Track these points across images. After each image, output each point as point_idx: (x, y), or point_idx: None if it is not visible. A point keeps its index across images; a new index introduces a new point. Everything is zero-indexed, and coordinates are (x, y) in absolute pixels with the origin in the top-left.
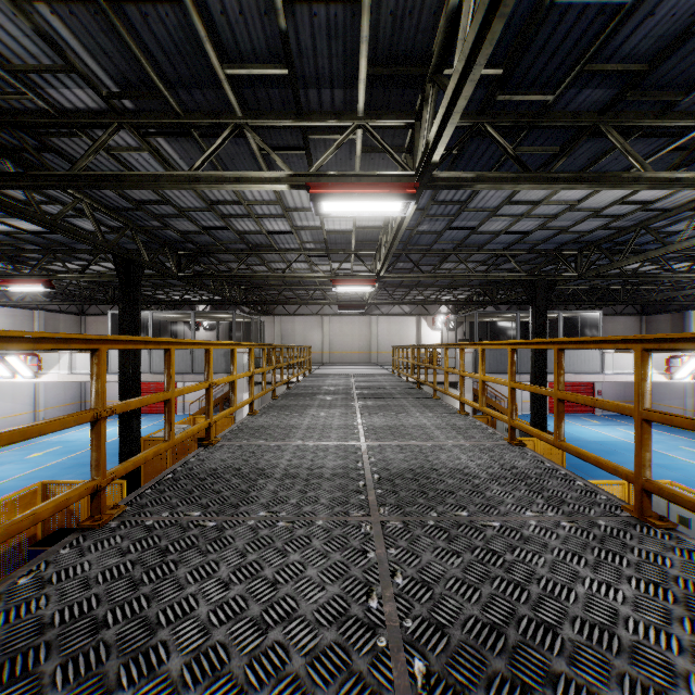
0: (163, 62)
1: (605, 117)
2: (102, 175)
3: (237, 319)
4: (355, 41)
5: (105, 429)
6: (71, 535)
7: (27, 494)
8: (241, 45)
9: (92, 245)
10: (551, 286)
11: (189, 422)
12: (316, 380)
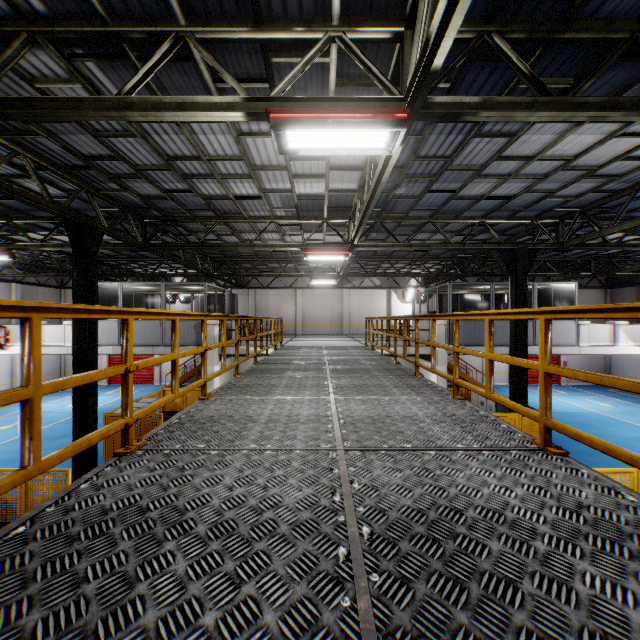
0: None
1: None
2: (8, 99)
3: (210, 292)
4: None
5: None
6: None
7: None
8: None
9: (36, 206)
10: (531, 255)
11: (159, 396)
12: (287, 353)
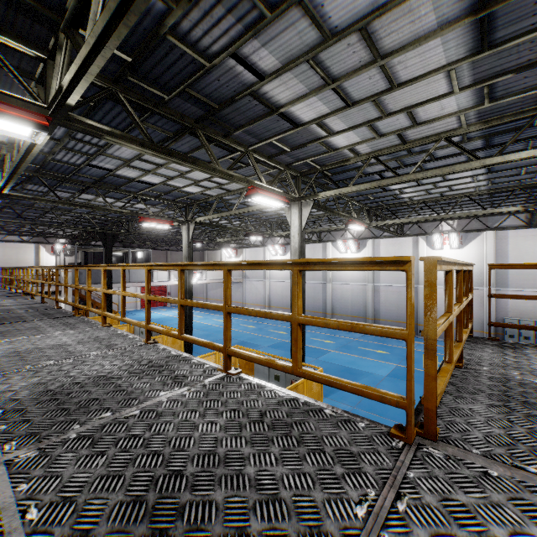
0: None
1: (95, 185)
2: None
3: None
4: None
5: None
6: None
7: None
8: None
9: None
10: (115, 236)
11: None
12: None
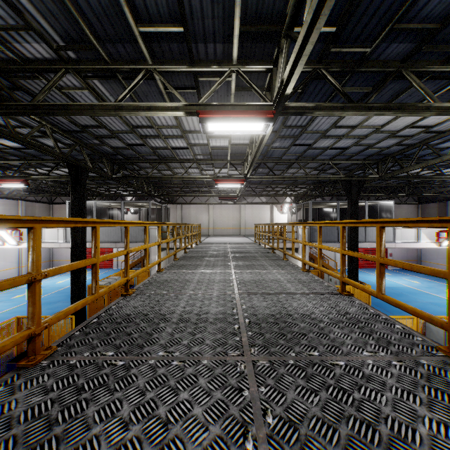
0: (94, 22)
1: (405, 64)
2: (54, 105)
3: (152, 206)
4: (231, 6)
5: (40, 289)
6: (9, 374)
7: (7, 325)
8: (150, 9)
9: (52, 156)
10: (361, 184)
11: (120, 275)
12: (204, 247)
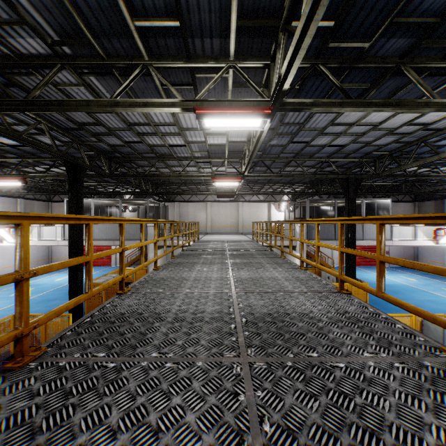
0: (89, 17)
1: (404, 60)
2: (49, 101)
3: (150, 204)
4: None
5: (28, 288)
6: None
7: (3, 323)
8: (145, 2)
9: (49, 153)
10: (358, 181)
11: (118, 272)
12: (202, 245)
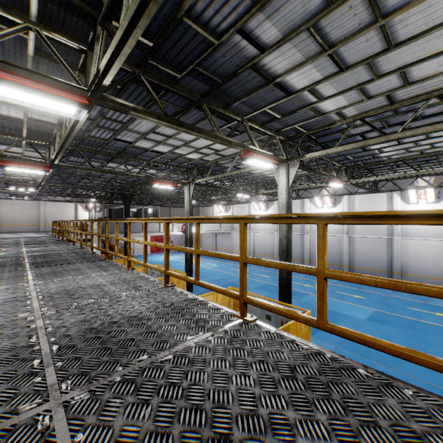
0: None
1: (119, 156)
2: None
3: None
4: (22, 126)
5: None
6: None
7: None
8: None
9: None
10: (132, 196)
11: None
12: None
